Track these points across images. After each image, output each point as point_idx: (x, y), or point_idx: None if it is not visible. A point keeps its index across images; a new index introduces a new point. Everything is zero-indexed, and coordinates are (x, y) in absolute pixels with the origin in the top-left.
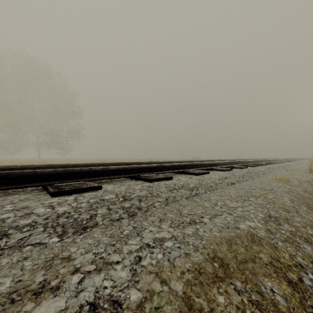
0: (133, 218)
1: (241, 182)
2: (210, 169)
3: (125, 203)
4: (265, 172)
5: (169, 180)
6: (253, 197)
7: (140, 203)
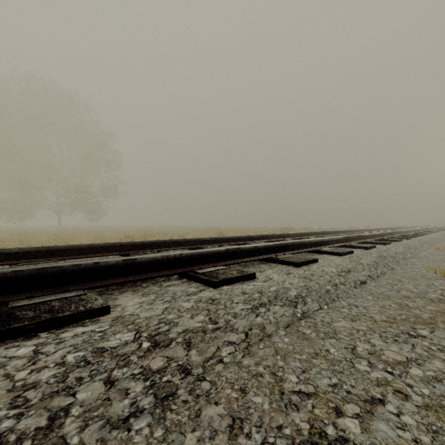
0: (165, 413)
1: (376, 279)
2: (315, 251)
3: (152, 357)
4: (406, 255)
5: (250, 279)
6: (422, 324)
7: (187, 354)
